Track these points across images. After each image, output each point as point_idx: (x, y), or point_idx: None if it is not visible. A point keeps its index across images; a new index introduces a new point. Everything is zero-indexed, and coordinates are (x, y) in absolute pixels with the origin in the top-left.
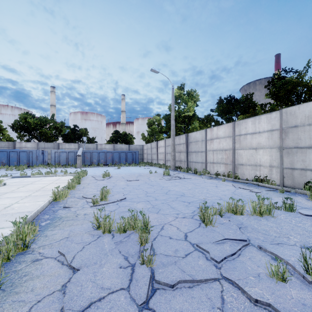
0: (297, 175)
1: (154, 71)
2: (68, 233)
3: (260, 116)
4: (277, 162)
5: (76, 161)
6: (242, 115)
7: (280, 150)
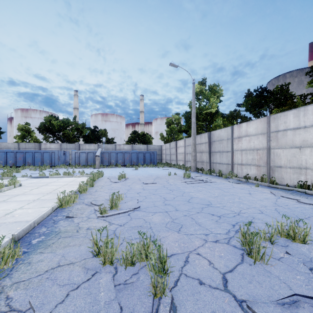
0: None
1: (173, 65)
2: (57, 261)
3: (306, 107)
4: None
5: (95, 162)
6: (277, 109)
7: None
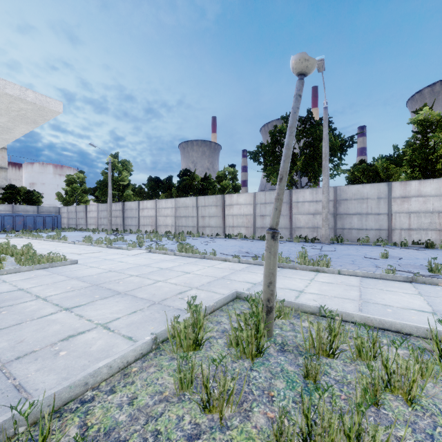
0: (180, 229)
1: (93, 145)
2: None
3: (168, 199)
4: (174, 223)
5: None
6: (163, 194)
7: (175, 217)
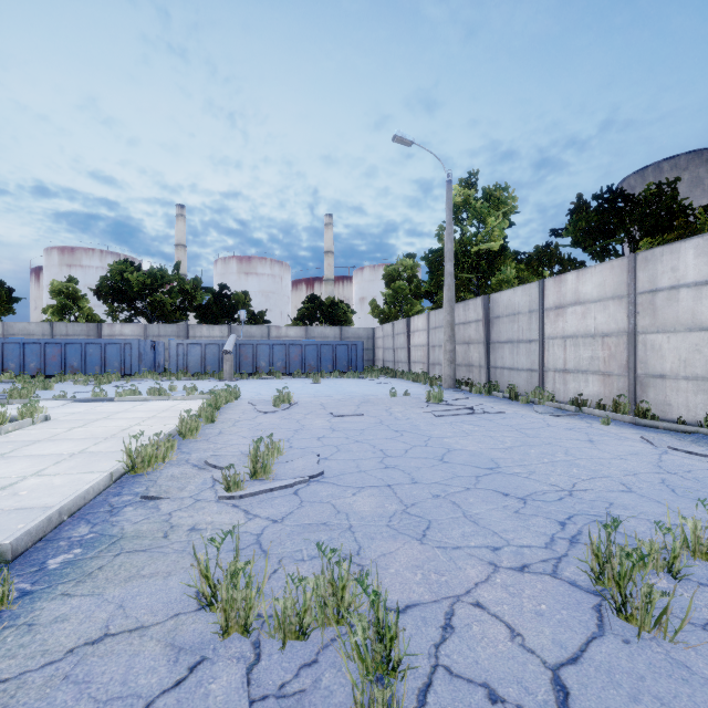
0: None
1: (402, 140)
2: (104, 620)
3: None
4: None
5: (222, 365)
6: (651, 239)
7: None
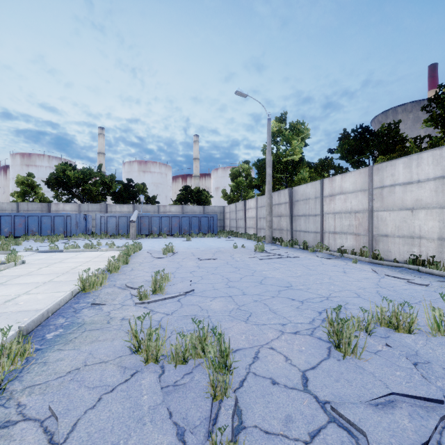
0: None
1: (241, 94)
2: (83, 359)
3: (419, 154)
4: None
5: (129, 230)
6: (383, 156)
7: None
